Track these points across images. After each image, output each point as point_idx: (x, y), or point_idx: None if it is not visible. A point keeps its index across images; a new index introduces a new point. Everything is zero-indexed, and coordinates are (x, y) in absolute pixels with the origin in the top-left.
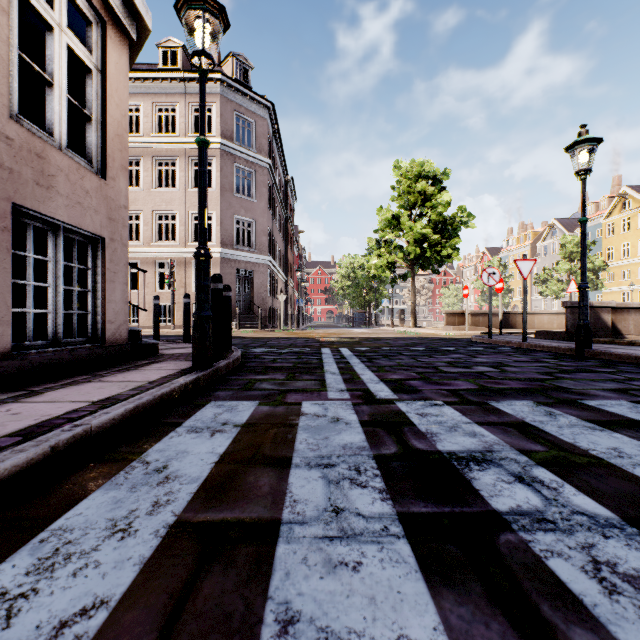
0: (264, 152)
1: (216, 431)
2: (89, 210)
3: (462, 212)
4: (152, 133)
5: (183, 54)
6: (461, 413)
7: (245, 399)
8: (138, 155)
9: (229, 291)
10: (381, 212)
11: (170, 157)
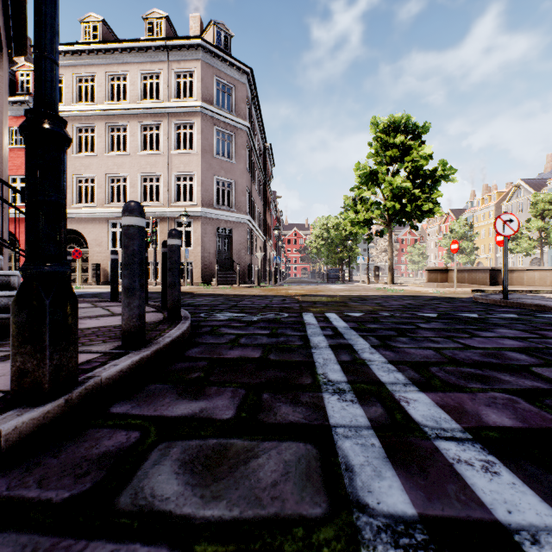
0: (243, 116)
1: None
2: None
3: (443, 166)
4: (138, 100)
5: (167, 25)
6: None
7: None
8: (125, 121)
9: (177, 238)
10: (359, 168)
11: (154, 122)
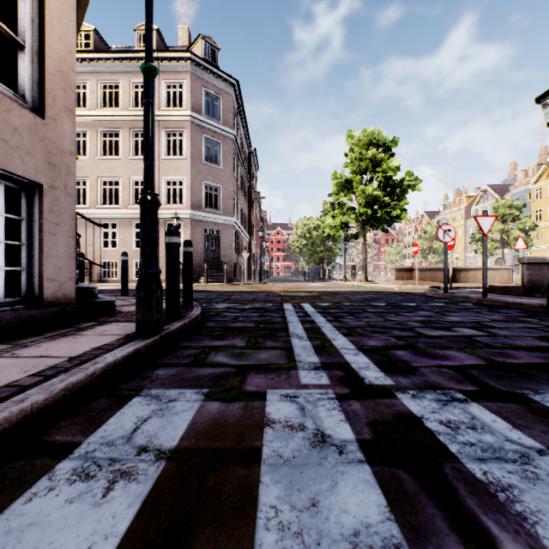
0: (230, 124)
1: (120, 474)
2: (18, 150)
3: (409, 176)
4: (129, 107)
5: (157, 37)
6: (507, 421)
7: (190, 385)
8: (117, 127)
9: (190, 246)
10: (336, 177)
11: None
